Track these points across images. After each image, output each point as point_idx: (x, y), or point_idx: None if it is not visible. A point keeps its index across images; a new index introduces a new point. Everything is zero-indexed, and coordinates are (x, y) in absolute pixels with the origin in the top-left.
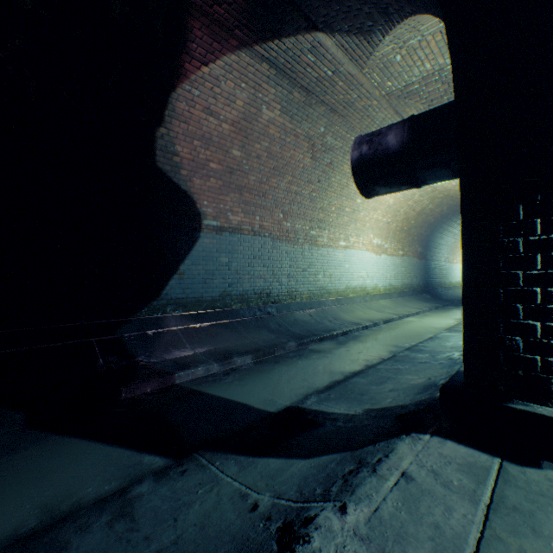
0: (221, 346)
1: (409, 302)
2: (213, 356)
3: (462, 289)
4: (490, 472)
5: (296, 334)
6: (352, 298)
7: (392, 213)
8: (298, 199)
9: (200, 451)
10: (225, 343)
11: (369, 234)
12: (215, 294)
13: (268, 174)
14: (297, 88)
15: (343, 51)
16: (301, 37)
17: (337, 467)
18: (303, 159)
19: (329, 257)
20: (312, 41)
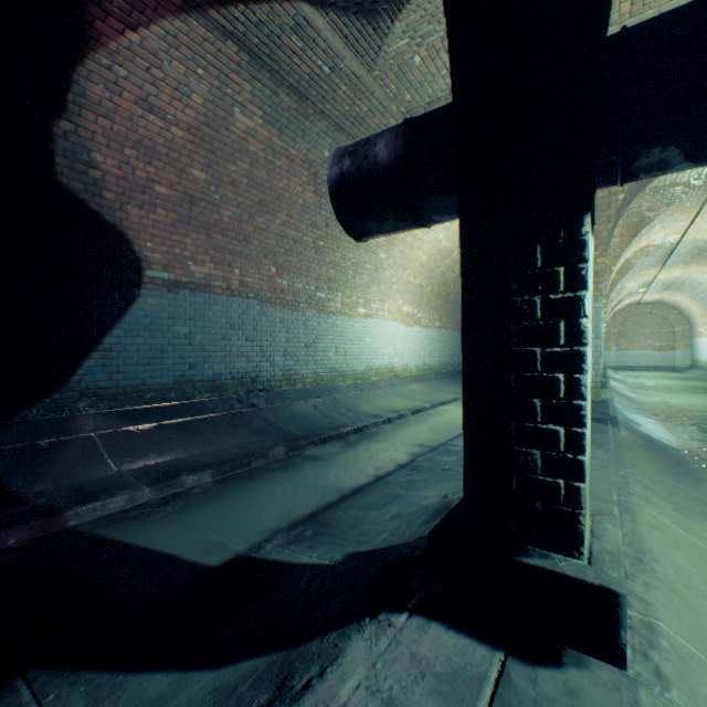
0: (168, 458)
1: (447, 386)
2: (149, 475)
3: (463, 375)
4: (483, 688)
5: (290, 435)
6: (374, 382)
7: (426, 274)
8: (298, 248)
9: (30, 672)
10: (175, 453)
11: (397, 300)
12: (167, 380)
13: (251, 209)
14: (285, 88)
15: (343, 39)
16: (279, 6)
17: (248, 692)
18: (303, 193)
19: (344, 328)
20: (295, 14)
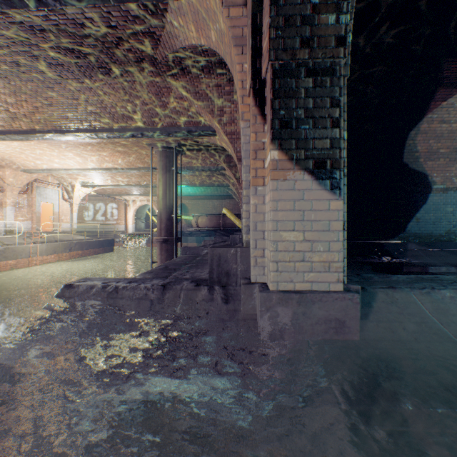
0: (451, 261)
1: None
2: (448, 265)
3: None
4: None
5: None
6: None
7: None
8: None
9: None
10: (453, 261)
11: None
12: (441, 231)
13: None
14: None
15: None
16: None
17: None
18: None
19: None
20: None
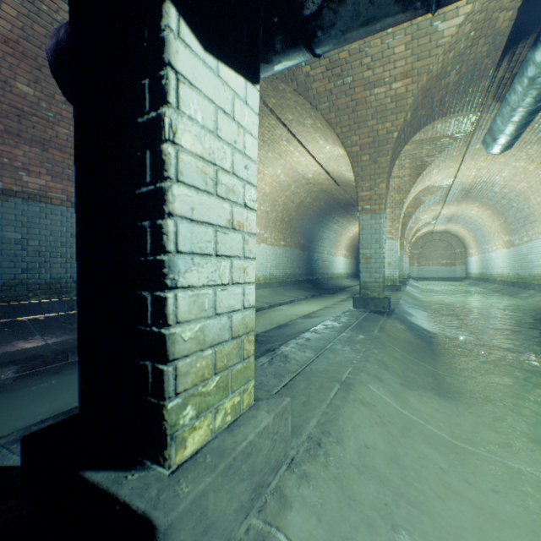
0: None
1: (288, 291)
2: None
3: (77, 235)
4: None
5: None
6: None
7: (271, 203)
8: None
9: None
10: None
11: None
12: None
13: None
14: None
15: None
16: None
17: None
18: None
19: None
20: None
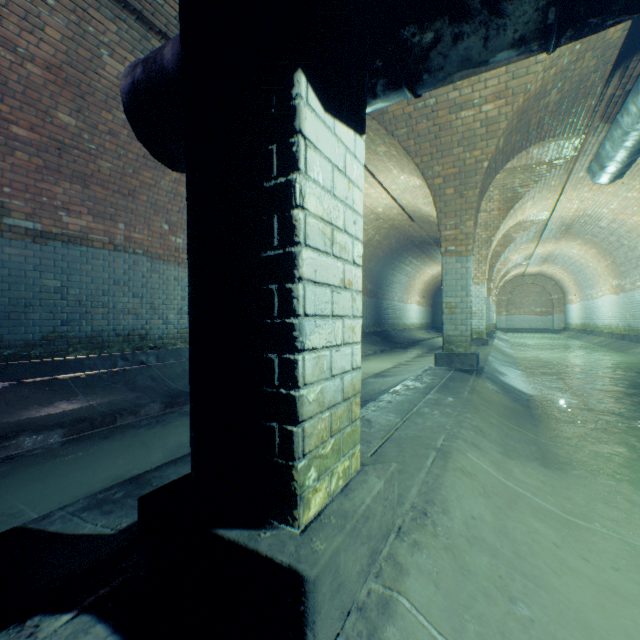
0: (16, 418)
1: None
2: None
3: (189, 295)
4: None
5: (174, 391)
6: None
7: None
8: None
9: None
10: (28, 413)
11: None
12: (33, 335)
13: (136, 163)
14: (155, 33)
15: None
16: None
17: None
18: None
19: None
20: None
